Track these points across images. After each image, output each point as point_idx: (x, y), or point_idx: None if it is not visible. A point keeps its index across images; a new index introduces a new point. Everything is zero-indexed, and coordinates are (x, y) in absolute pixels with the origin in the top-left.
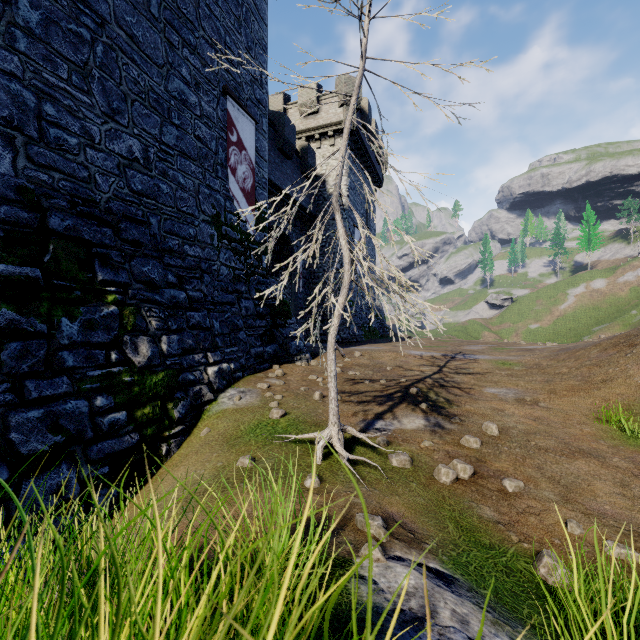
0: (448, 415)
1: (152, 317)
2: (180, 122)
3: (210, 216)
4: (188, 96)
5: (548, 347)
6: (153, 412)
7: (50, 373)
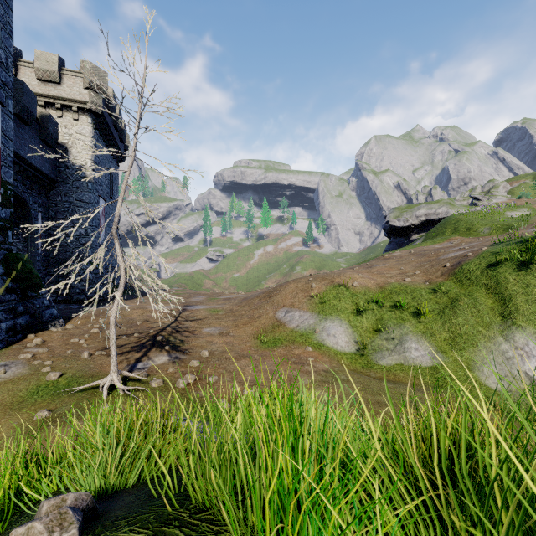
0: (182, 350)
1: None
2: None
3: None
4: None
5: (239, 296)
6: None
7: None
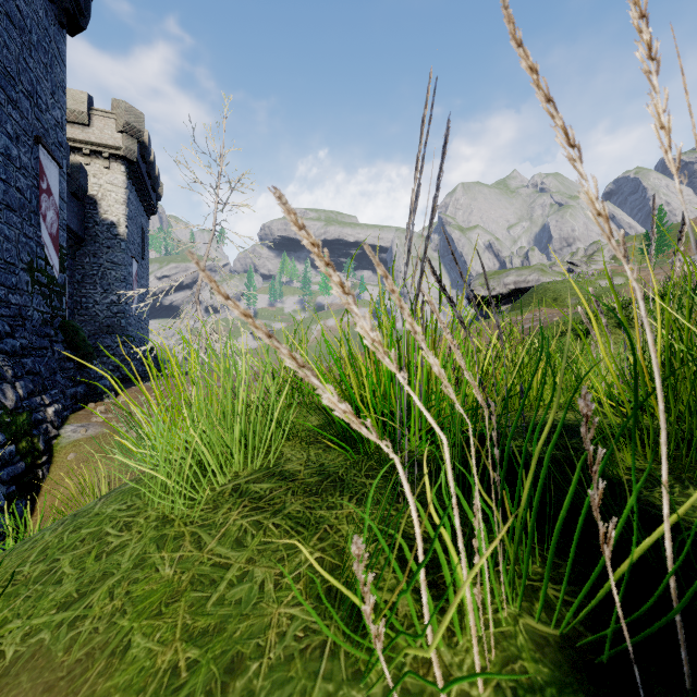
0: None
1: (6, 366)
2: (6, 176)
3: (26, 263)
4: (11, 150)
5: None
6: (28, 445)
7: None
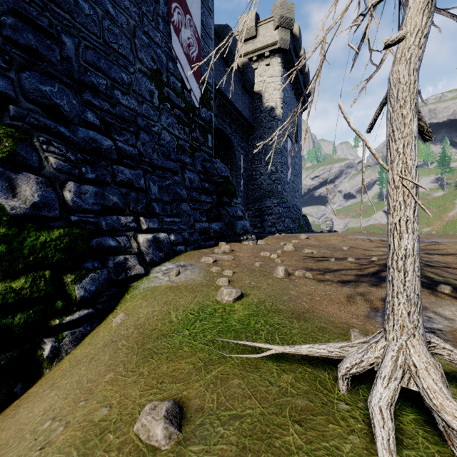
0: None
1: (52, 153)
2: None
3: (149, 69)
4: None
5: None
6: (31, 287)
7: None
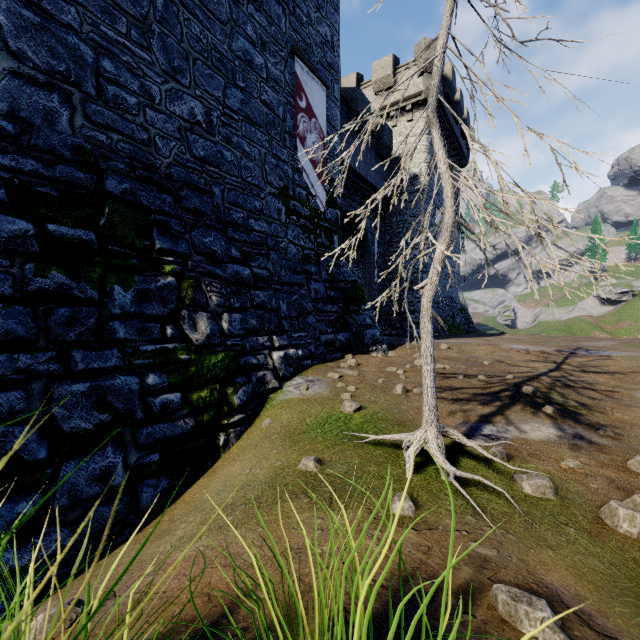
0: (591, 424)
1: (213, 292)
2: (245, 85)
3: (277, 189)
4: (253, 57)
5: None
6: (210, 396)
7: (100, 344)
